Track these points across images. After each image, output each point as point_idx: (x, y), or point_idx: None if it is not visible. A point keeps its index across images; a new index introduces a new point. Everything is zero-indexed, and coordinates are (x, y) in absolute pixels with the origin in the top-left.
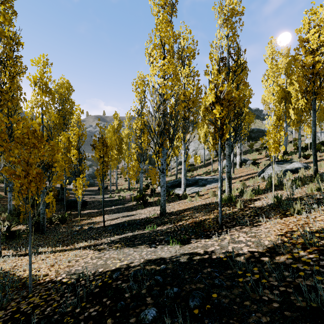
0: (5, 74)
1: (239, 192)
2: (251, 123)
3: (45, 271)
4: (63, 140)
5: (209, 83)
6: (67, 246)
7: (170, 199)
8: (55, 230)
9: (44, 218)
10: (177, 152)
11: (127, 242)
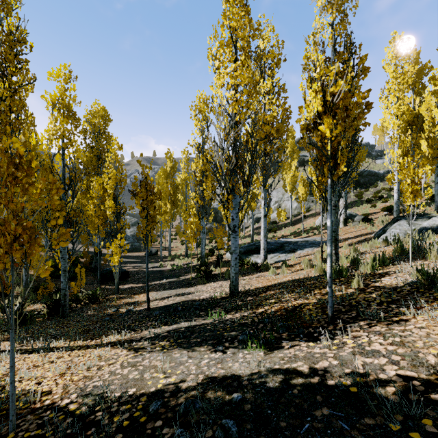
0: (4, 86)
1: (351, 262)
2: (359, 164)
3: (49, 385)
4: (95, 188)
5: (311, 83)
6: (92, 340)
7: (244, 270)
8: (82, 312)
9: (65, 296)
10: (253, 204)
11: (179, 339)
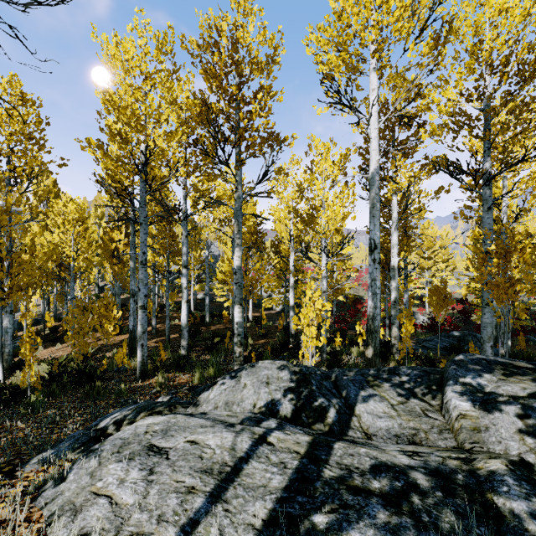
0: None
1: None
2: None
3: None
4: None
5: None
6: None
7: None
8: None
9: None
10: None
11: None
